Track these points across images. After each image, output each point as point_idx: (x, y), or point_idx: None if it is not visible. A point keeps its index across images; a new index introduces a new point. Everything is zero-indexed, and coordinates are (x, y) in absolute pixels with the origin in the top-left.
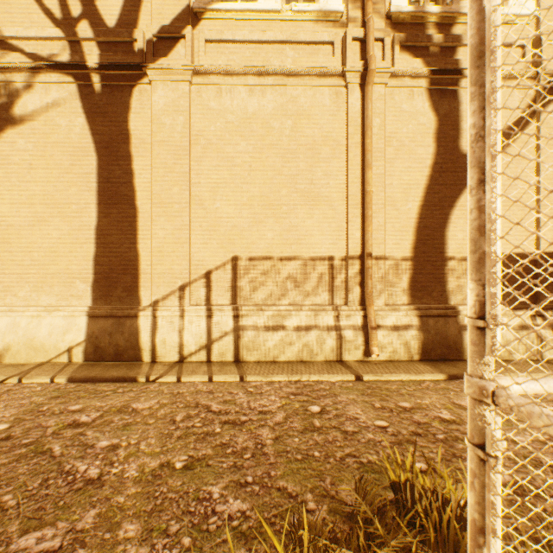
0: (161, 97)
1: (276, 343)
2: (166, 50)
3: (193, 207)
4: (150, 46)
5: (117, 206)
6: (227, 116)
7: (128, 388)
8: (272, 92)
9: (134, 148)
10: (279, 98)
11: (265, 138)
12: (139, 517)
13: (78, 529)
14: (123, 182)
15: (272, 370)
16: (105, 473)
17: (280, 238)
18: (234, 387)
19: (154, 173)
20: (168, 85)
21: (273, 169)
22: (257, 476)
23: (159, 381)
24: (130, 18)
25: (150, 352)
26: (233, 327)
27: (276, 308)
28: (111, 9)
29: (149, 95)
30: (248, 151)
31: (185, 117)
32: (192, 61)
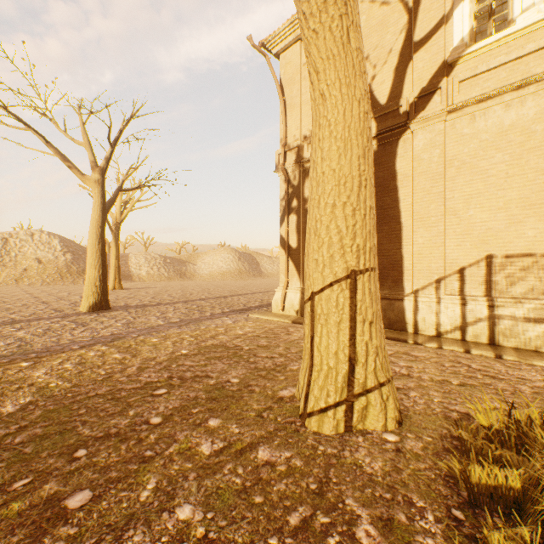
0: (420, 140)
1: (538, 334)
2: (424, 104)
3: (447, 218)
4: (412, 107)
5: (387, 224)
6: (480, 136)
7: (402, 344)
8: (533, 98)
9: (399, 182)
10: (542, 101)
11: (524, 144)
12: (437, 392)
13: (407, 386)
14: (391, 207)
15: (532, 356)
16: (410, 374)
17: (543, 236)
18: (490, 360)
19: (414, 197)
20: (425, 129)
21: (534, 171)
22: (515, 401)
23: (423, 345)
24: (396, 92)
25: (413, 326)
26: (487, 315)
27: (539, 302)
28: (383, 93)
29: (410, 141)
30: (503, 161)
31: (440, 150)
32: (446, 104)
